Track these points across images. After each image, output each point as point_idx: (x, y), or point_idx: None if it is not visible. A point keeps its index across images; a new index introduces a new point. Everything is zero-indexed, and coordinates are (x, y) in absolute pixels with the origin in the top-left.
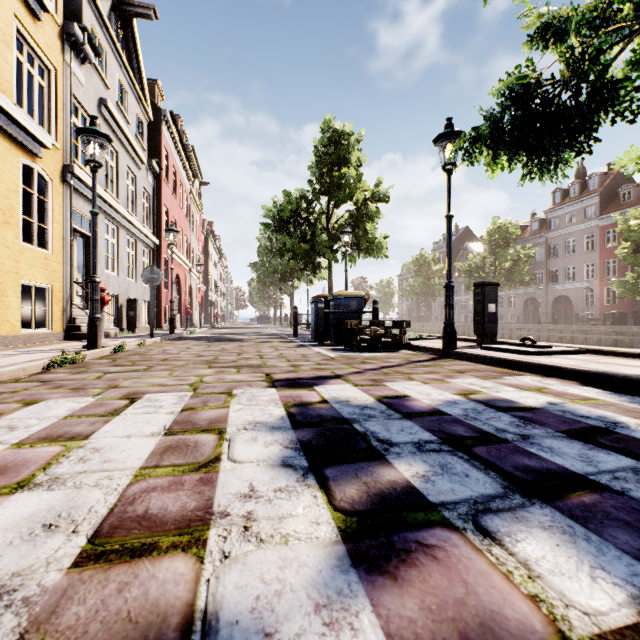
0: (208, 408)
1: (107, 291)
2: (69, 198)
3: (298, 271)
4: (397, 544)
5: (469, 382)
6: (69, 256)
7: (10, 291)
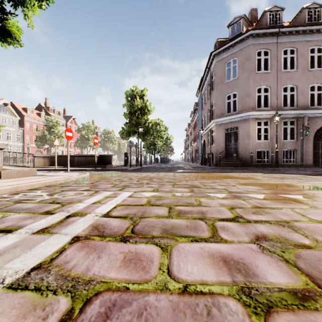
0: None
1: None
2: None
3: (82, 146)
4: None
5: None
6: None
7: None
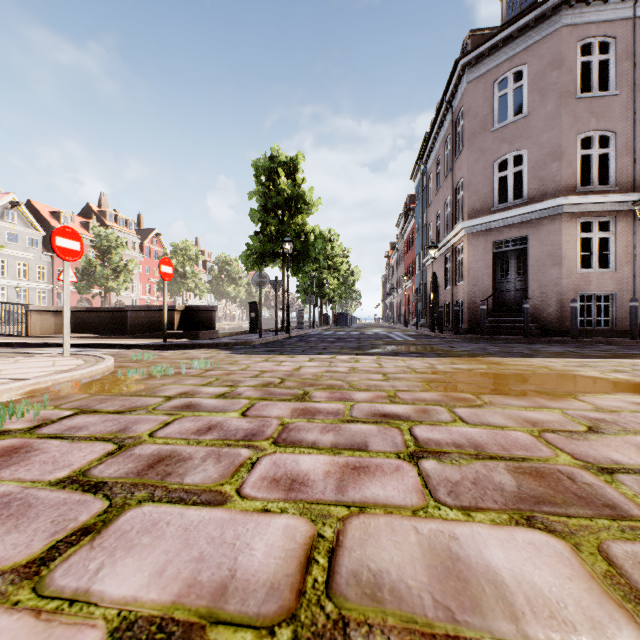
0: None
1: None
2: None
3: (173, 290)
4: None
5: None
6: None
7: None
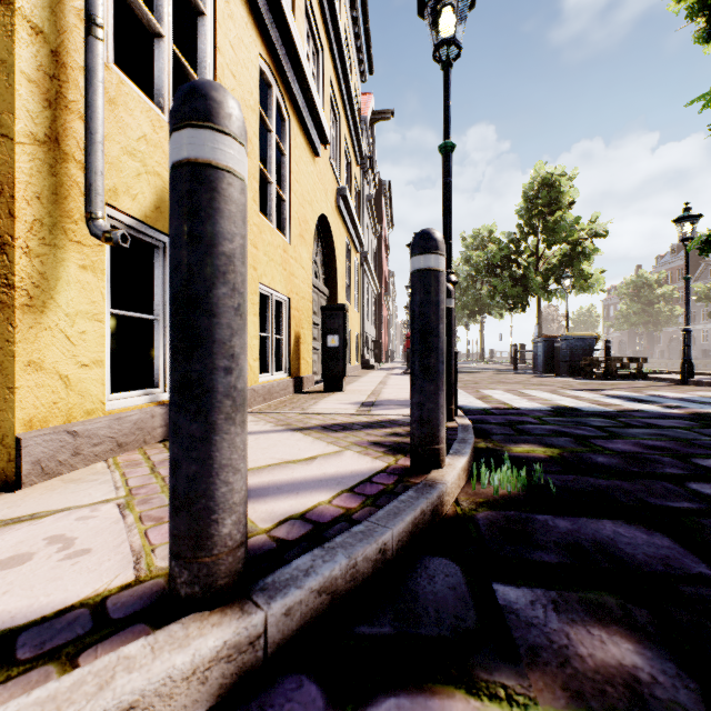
0: (562, 394)
1: (367, 335)
2: (361, 274)
3: (489, 306)
4: (677, 408)
5: (703, 393)
6: (361, 313)
7: (353, 339)
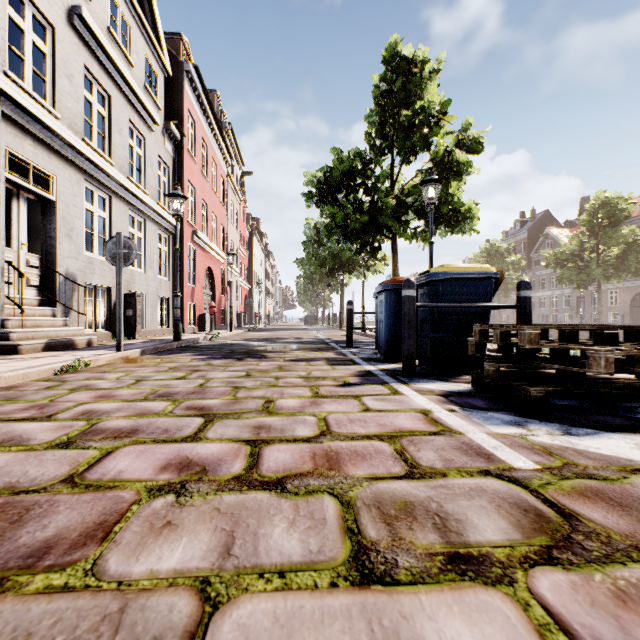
0: None
1: (88, 281)
2: None
3: (349, 263)
4: None
5: None
6: None
7: None
